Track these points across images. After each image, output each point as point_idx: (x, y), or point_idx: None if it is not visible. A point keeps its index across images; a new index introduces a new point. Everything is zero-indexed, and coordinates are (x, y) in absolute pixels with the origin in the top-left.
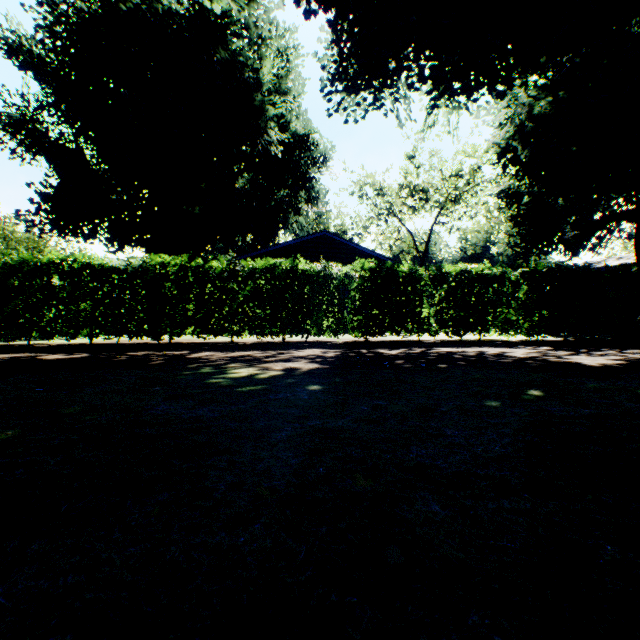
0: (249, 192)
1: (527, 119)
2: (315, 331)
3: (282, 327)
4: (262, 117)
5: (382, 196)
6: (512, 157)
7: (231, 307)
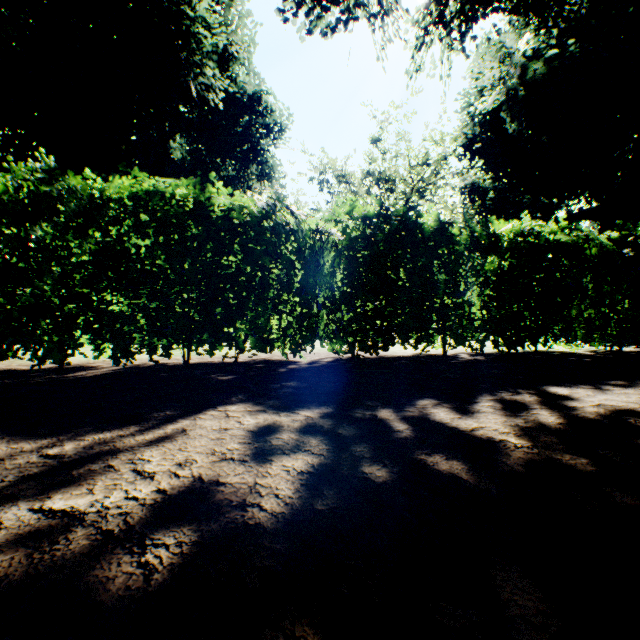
0: (187, 164)
1: (518, 85)
2: (251, 344)
3: (174, 336)
4: (194, 45)
5: (345, 183)
6: (479, 149)
7: (36, 287)
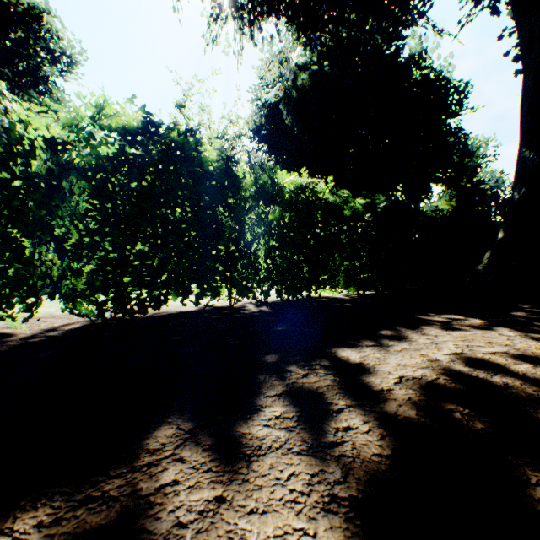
0: None
1: (292, 87)
2: None
3: None
4: None
5: None
6: (265, 136)
7: None
